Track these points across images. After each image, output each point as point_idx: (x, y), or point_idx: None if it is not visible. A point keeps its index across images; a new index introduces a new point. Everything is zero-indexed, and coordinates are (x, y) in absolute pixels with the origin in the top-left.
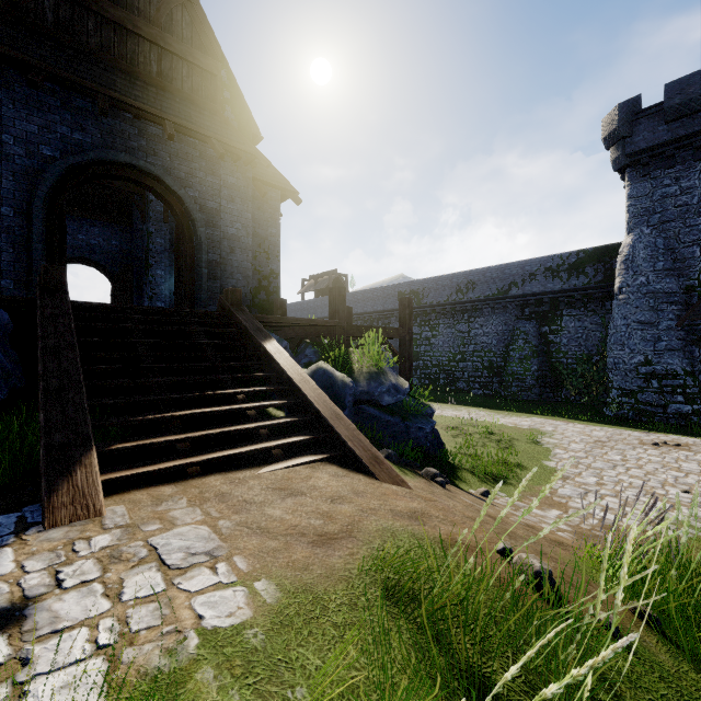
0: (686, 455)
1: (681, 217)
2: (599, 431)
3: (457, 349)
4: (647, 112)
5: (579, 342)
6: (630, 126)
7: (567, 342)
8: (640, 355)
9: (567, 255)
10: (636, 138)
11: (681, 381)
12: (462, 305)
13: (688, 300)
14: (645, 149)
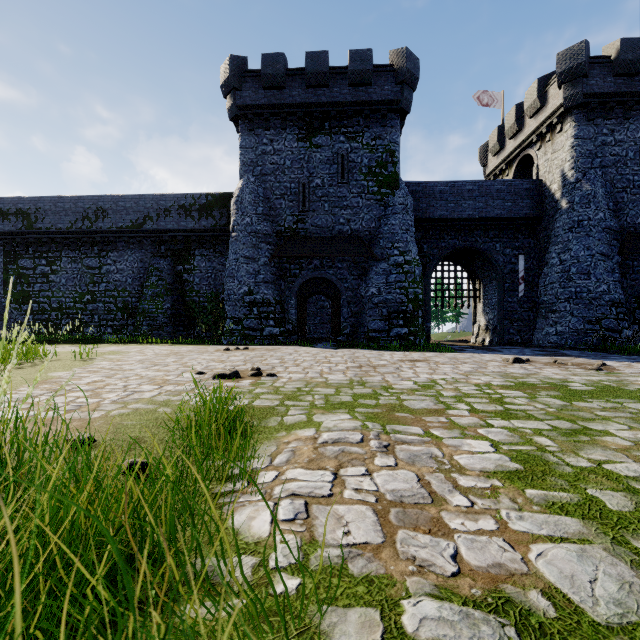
0: (244, 353)
1: (274, 173)
2: (190, 347)
3: (85, 289)
4: (252, 74)
5: (210, 281)
6: (240, 80)
7: (200, 281)
8: (245, 286)
9: (199, 196)
10: (245, 94)
11: (273, 308)
12: (91, 235)
13: (278, 243)
14: (251, 106)
